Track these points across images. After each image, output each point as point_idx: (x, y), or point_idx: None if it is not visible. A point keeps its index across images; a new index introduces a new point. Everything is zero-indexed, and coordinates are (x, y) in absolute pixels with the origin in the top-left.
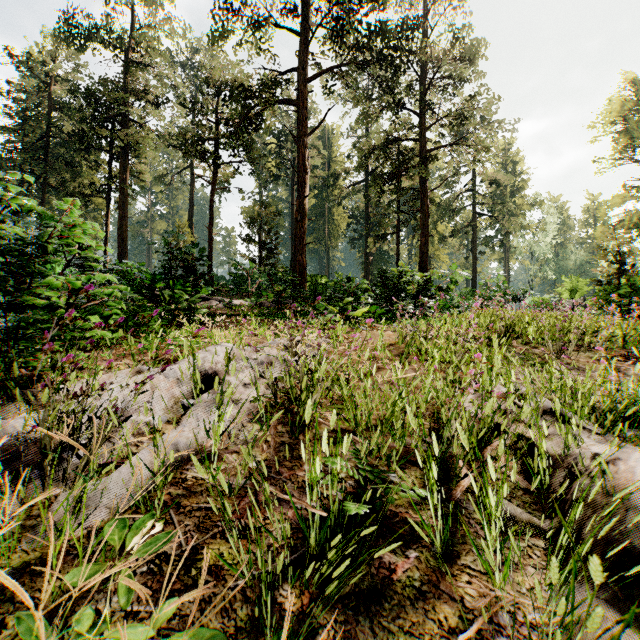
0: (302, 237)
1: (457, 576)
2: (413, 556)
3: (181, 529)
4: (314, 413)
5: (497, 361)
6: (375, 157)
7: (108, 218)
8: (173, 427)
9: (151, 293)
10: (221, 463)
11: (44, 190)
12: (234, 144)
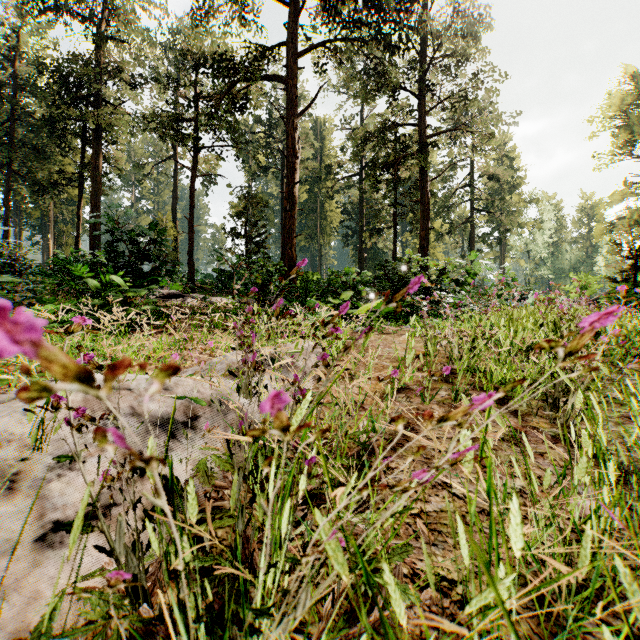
0: (292, 228)
1: None
2: None
3: None
4: None
5: None
6: (370, 146)
7: (80, 209)
8: None
9: None
10: None
11: (10, 178)
12: (216, 125)
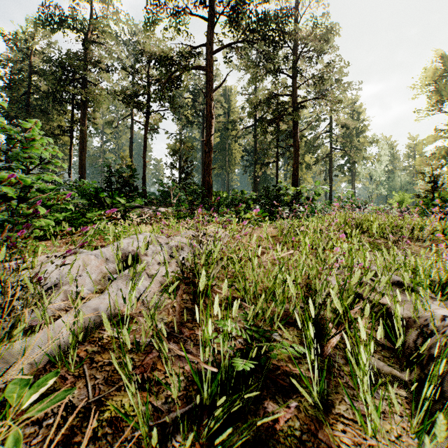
0: (209, 164)
1: (333, 424)
2: (293, 406)
3: (91, 382)
4: (208, 281)
5: (356, 243)
6: (261, 108)
7: (72, 150)
8: (98, 295)
9: (99, 201)
10: (131, 324)
11: (26, 131)
12: (161, 98)
